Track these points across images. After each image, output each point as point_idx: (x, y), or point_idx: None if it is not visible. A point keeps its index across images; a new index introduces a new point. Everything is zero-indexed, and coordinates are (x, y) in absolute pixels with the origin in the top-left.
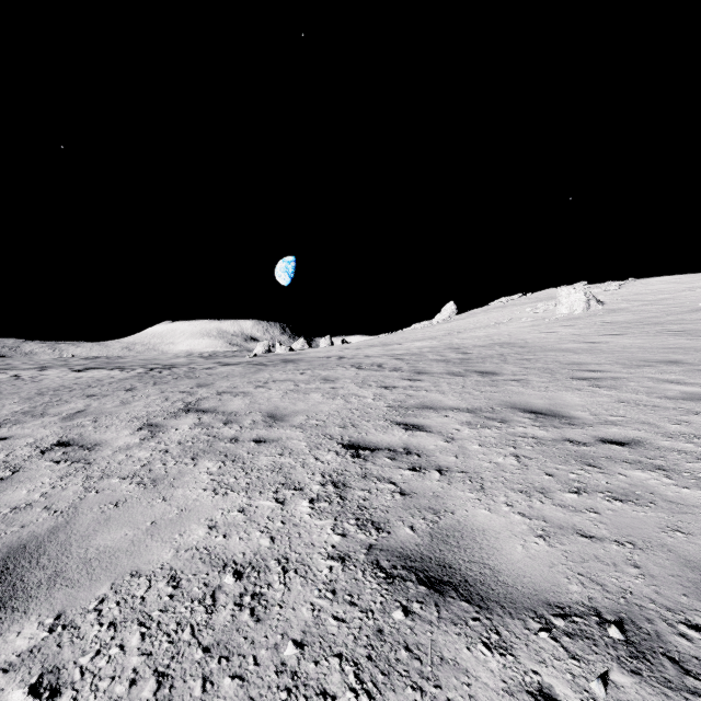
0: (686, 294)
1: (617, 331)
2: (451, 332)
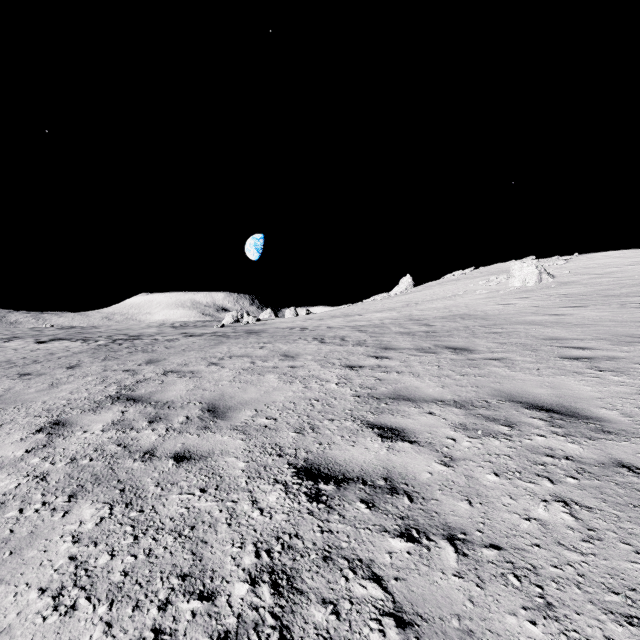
0: (632, 267)
1: (575, 303)
2: (409, 303)
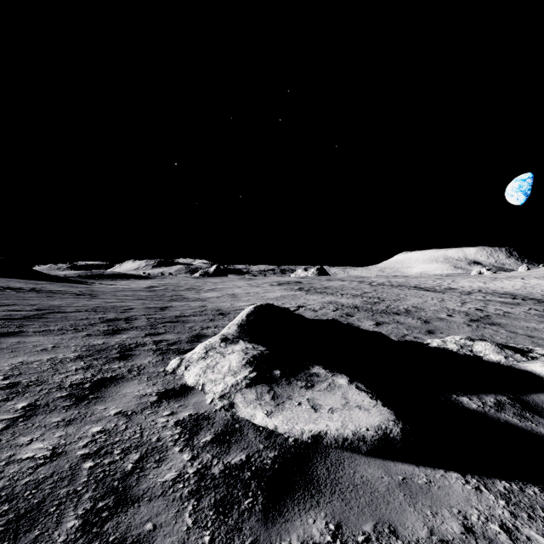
0: None
1: None
2: None
